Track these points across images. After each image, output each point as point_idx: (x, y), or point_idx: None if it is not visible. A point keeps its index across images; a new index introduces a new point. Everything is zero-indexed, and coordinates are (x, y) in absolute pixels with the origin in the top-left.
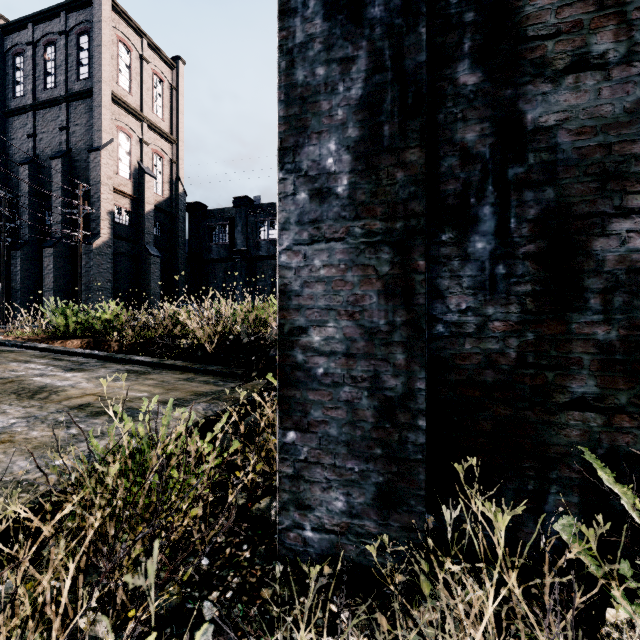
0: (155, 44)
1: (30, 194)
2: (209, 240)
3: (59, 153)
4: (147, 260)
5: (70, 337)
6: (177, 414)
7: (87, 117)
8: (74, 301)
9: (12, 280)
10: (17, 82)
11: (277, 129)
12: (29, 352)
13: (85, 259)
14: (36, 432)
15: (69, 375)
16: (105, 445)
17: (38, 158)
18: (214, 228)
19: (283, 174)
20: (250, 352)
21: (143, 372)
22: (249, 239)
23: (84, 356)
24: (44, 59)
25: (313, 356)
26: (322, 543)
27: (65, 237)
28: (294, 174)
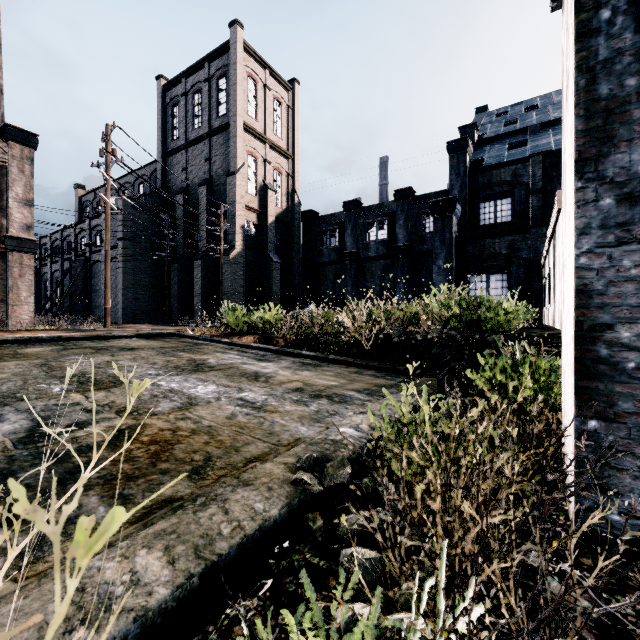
0: (276, 72)
1: (184, 217)
2: (320, 245)
3: (204, 181)
4: (270, 266)
5: (239, 334)
6: (389, 401)
7: (225, 147)
8: (215, 304)
9: (172, 288)
10: (174, 128)
11: (574, 143)
12: (218, 345)
13: (224, 268)
14: (288, 406)
15: (264, 364)
16: (361, 420)
17: (189, 187)
18: (324, 233)
19: (582, 183)
20: (403, 350)
21: (315, 364)
22: (358, 241)
23: (259, 349)
24: (193, 105)
25: (621, 351)
26: (633, 528)
27: (209, 250)
28: (596, 182)
